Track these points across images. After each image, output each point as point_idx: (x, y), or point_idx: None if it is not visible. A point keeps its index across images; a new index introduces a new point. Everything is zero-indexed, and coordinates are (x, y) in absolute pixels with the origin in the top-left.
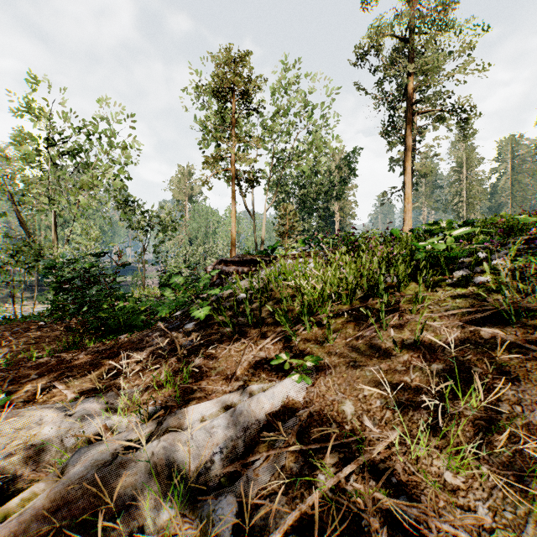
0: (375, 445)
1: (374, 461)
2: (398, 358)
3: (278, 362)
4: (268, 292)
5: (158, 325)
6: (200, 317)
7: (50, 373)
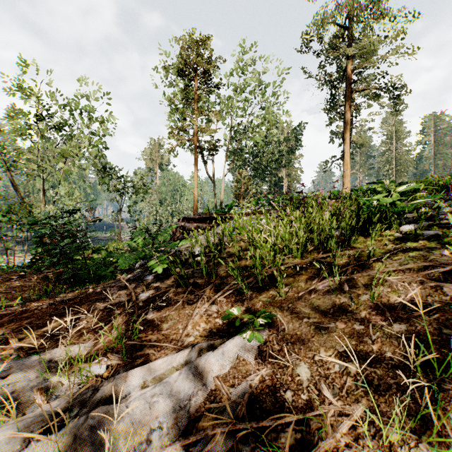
0: (337, 424)
1: (338, 446)
2: (354, 315)
3: (229, 318)
4: (222, 245)
5: (123, 276)
6: (157, 269)
7: (10, 324)
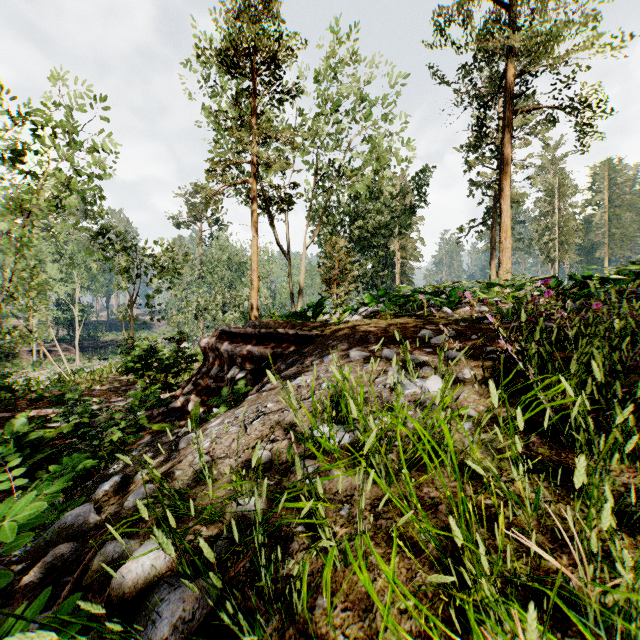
0: None
1: None
2: None
3: None
4: None
5: None
6: None
7: None
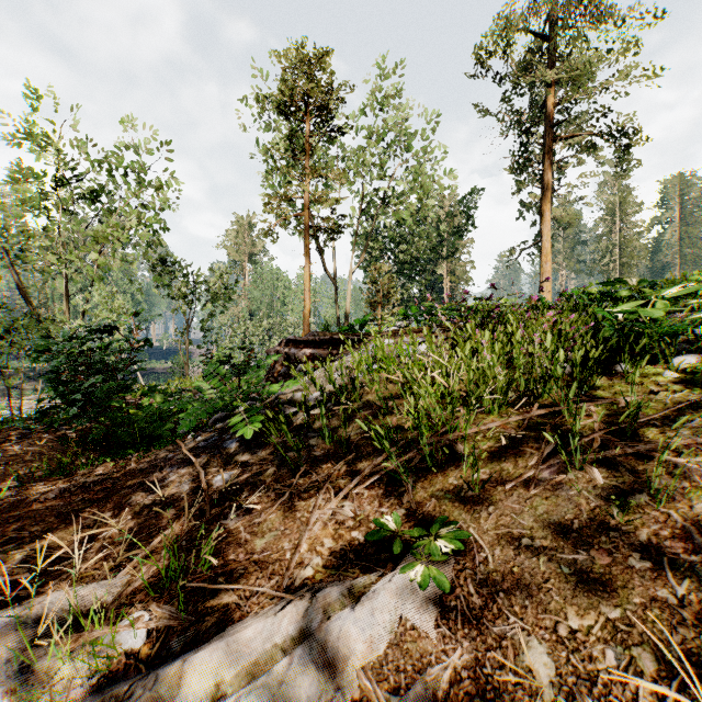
0: None
1: None
2: (626, 537)
3: (381, 537)
4: (356, 390)
5: (188, 439)
6: (245, 433)
7: None
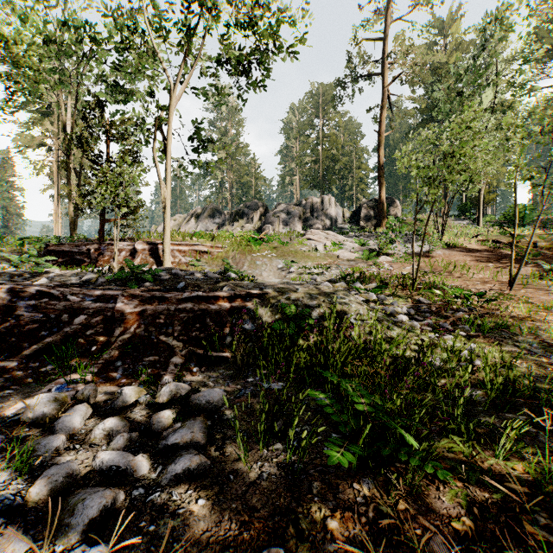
0: None
1: None
2: None
3: None
4: None
5: None
6: None
7: None
